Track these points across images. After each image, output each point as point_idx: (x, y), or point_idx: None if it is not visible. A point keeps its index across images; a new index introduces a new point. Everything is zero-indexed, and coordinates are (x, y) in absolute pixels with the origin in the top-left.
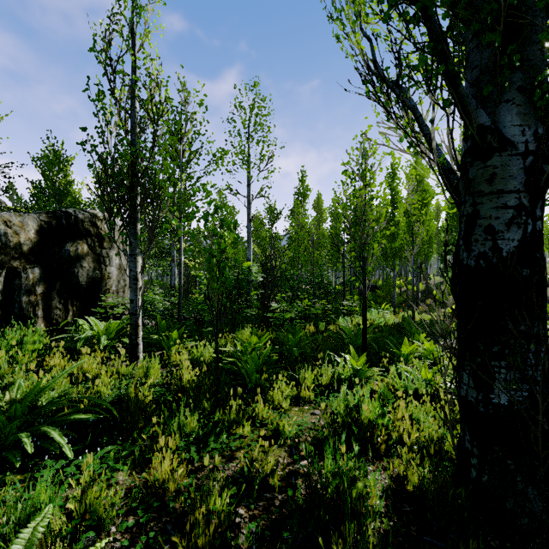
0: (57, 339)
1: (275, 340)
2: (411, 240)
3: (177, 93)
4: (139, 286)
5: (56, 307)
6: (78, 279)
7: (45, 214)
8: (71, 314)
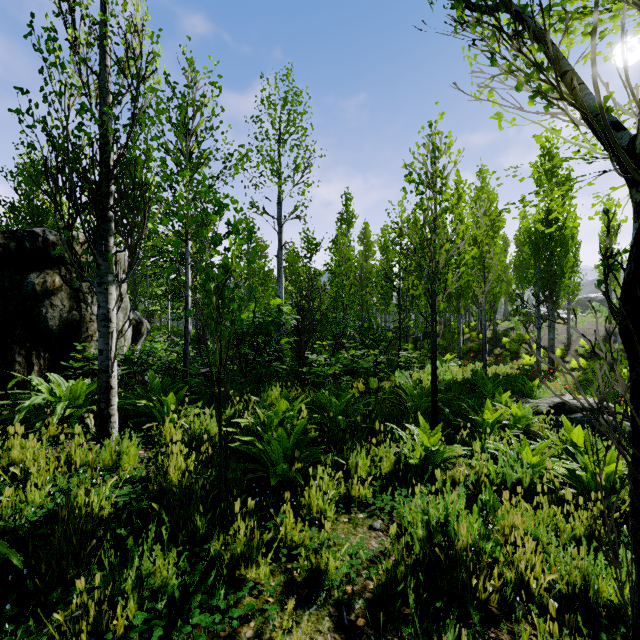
0: (6, 405)
1: (313, 402)
2: (482, 275)
3: (183, 73)
4: (112, 330)
5: (13, 360)
6: (47, 322)
7: (1, 234)
8: (37, 369)
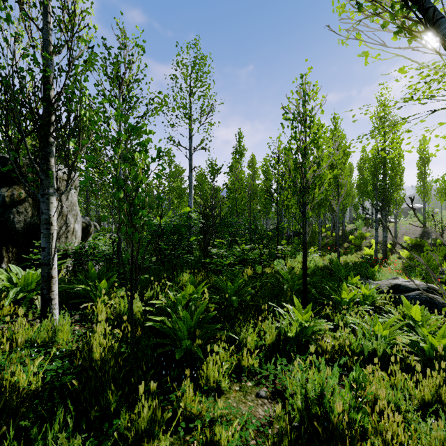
0: None
1: (214, 285)
2: (337, 191)
3: (117, 39)
4: (53, 232)
5: None
6: (14, 224)
7: None
8: (6, 260)
